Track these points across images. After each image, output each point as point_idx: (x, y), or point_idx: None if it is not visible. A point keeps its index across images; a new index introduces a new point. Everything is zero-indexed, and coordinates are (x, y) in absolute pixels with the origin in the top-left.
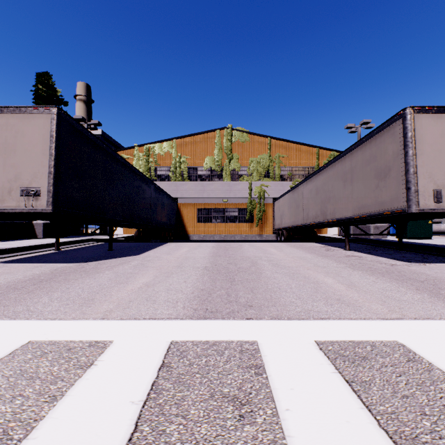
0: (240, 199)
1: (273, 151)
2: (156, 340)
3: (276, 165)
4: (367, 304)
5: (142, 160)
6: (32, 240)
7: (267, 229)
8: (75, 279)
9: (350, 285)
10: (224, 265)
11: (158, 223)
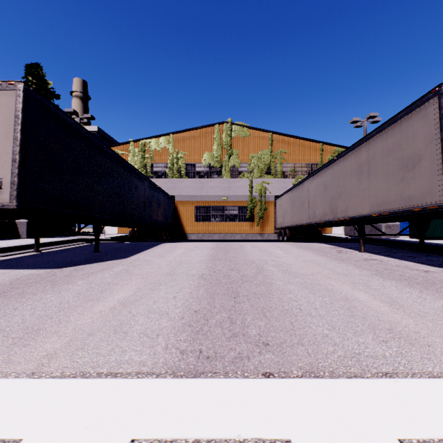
0: (241, 196)
1: (275, 147)
2: (101, 438)
3: (278, 161)
4: (438, 341)
5: (138, 156)
6: (12, 241)
7: (268, 228)
8: (33, 294)
9: (393, 303)
10: (225, 273)
11: (153, 222)
